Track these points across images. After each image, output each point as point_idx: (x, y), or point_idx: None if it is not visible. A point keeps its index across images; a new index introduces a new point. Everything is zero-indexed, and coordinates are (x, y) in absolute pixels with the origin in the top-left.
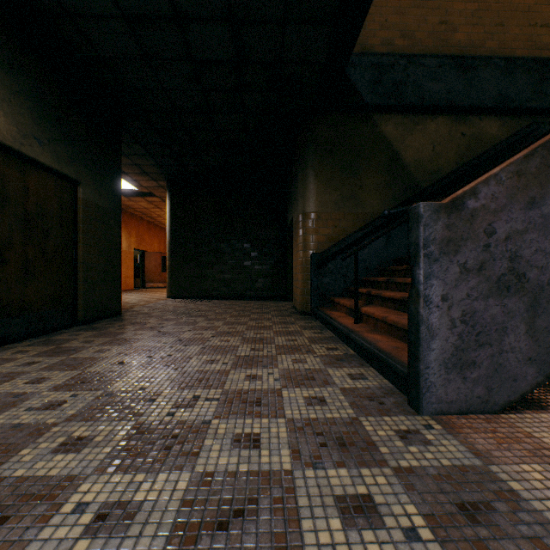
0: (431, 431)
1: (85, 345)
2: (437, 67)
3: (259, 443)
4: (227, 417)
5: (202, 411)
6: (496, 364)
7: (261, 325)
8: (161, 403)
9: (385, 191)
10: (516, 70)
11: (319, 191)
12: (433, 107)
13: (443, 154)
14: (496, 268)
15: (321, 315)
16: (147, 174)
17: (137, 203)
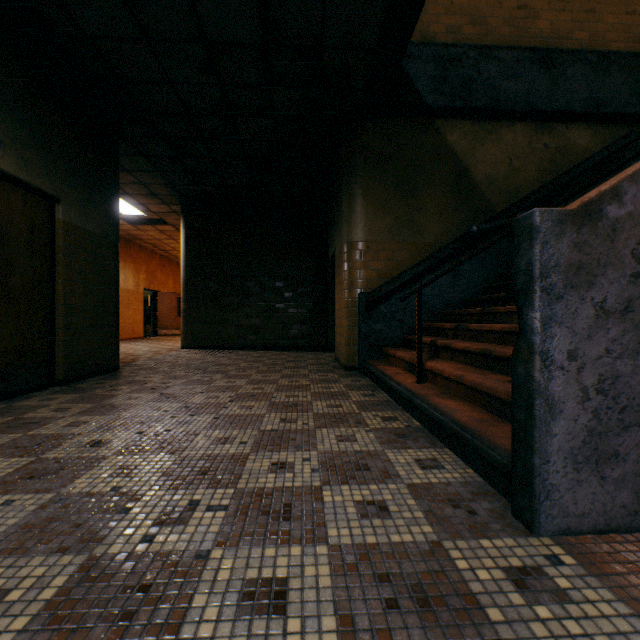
0: (562, 570)
1: (55, 415)
2: (515, 62)
3: (284, 600)
4: (236, 543)
5: (198, 531)
6: None
7: (296, 384)
8: (137, 516)
9: (450, 215)
10: (610, 68)
11: (368, 214)
12: (510, 112)
13: (521, 170)
14: None
15: (372, 371)
16: (156, 195)
17: (146, 232)
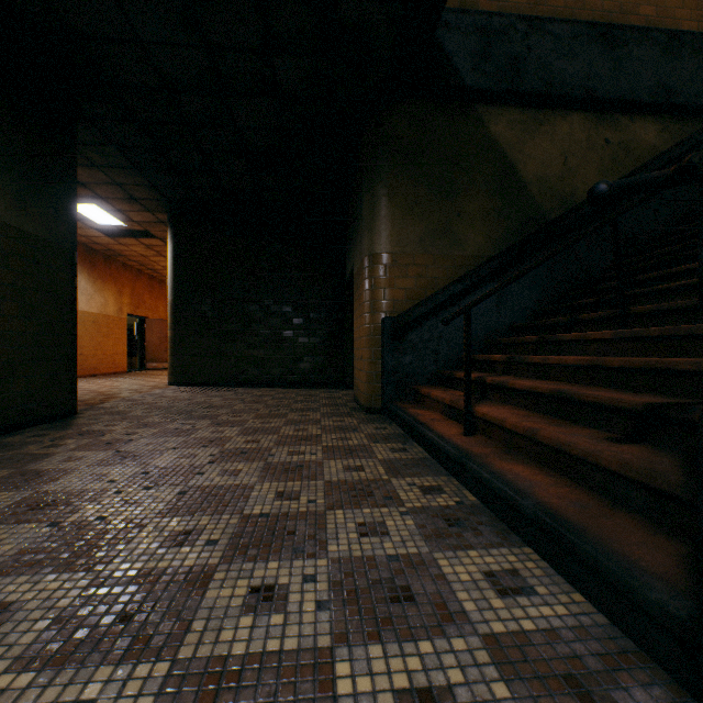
0: None
1: None
2: (572, 38)
3: None
4: None
5: None
6: None
7: (303, 434)
8: None
9: (495, 223)
10: (682, 50)
11: (395, 220)
12: (566, 98)
13: (578, 169)
14: None
15: (402, 417)
16: (136, 200)
17: (129, 247)
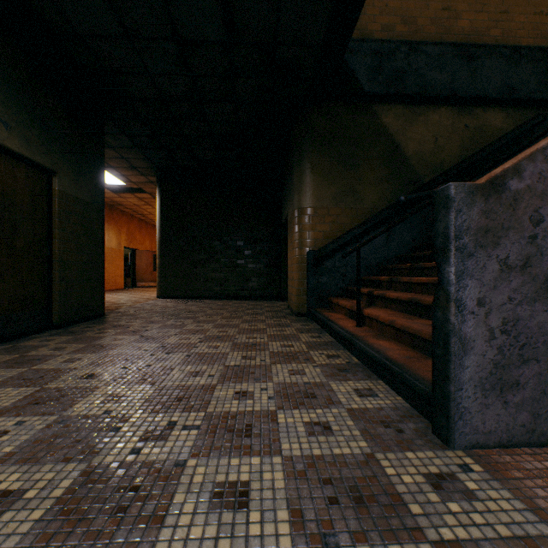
0: (471, 476)
1: (54, 353)
2: (440, 55)
3: (247, 498)
4: (207, 455)
5: (176, 445)
6: (544, 385)
7: (254, 328)
8: (126, 433)
9: (385, 185)
10: (521, 60)
11: (316, 185)
12: (436, 97)
13: (445, 147)
14: (544, 265)
15: (319, 317)
16: (135, 168)
17: (126, 199)
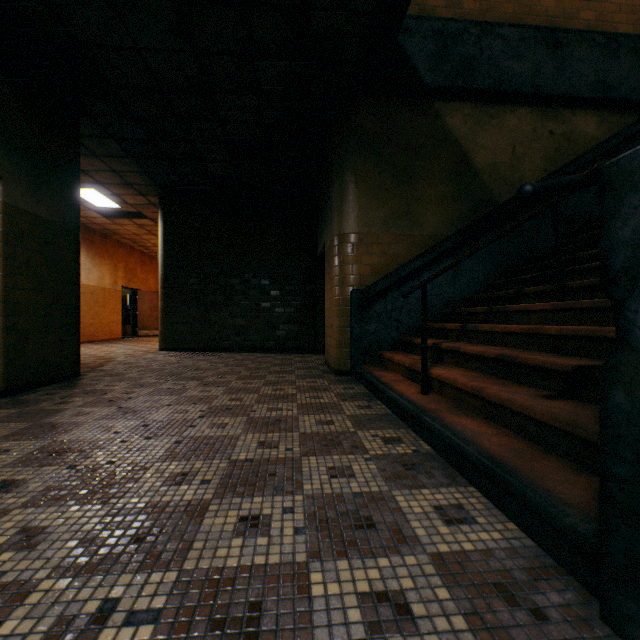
0: None
1: None
2: (519, 40)
3: None
4: None
5: None
6: None
7: (280, 393)
8: None
9: (450, 206)
10: (619, 50)
11: (361, 204)
12: (514, 94)
13: (525, 158)
14: None
15: (367, 378)
16: (131, 185)
17: (123, 227)
